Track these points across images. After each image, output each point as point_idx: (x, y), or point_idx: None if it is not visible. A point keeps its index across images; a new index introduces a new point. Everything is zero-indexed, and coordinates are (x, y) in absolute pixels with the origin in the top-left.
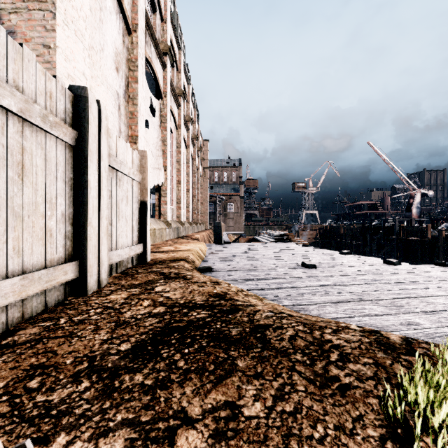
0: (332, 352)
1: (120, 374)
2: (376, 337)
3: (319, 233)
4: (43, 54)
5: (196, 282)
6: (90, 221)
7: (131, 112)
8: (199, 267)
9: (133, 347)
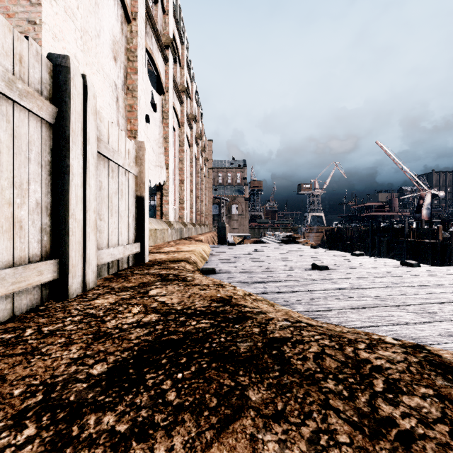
0: (374, 377)
1: (83, 414)
2: (424, 354)
3: (325, 235)
4: (27, 30)
5: (197, 284)
6: (73, 213)
7: (131, 105)
8: (201, 268)
9: (109, 370)
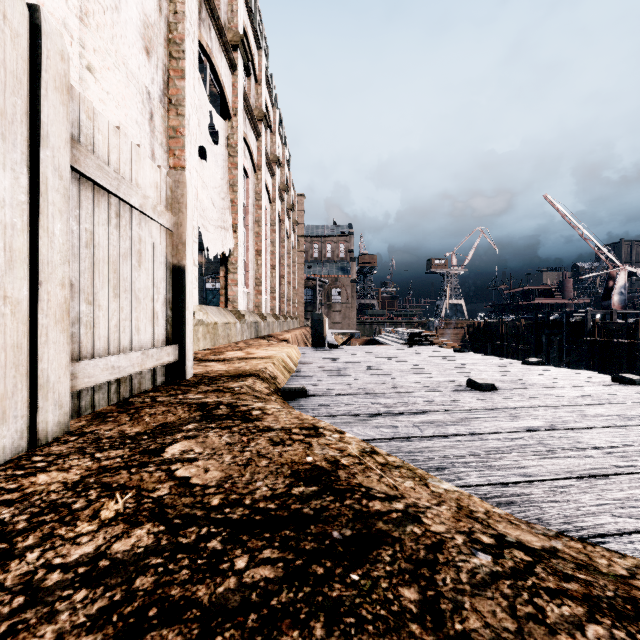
0: None
1: None
2: None
3: (468, 333)
4: None
5: (268, 429)
6: None
7: (174, 127)
8: (283, 388)
9: None
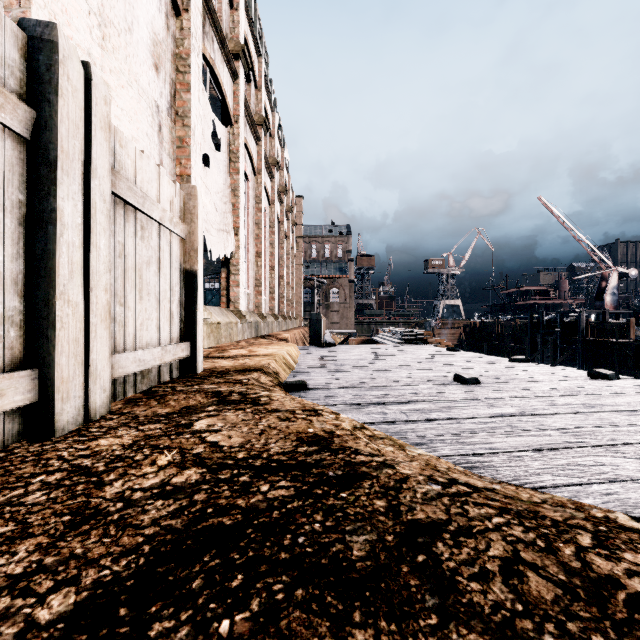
0: None
1: None
2: None
3: (464, 332)
4: (8, 6)
5: (275, 410)
6: (63, 291)
7: (181, 138)
8: (285, 381)
9: (77, 609)
